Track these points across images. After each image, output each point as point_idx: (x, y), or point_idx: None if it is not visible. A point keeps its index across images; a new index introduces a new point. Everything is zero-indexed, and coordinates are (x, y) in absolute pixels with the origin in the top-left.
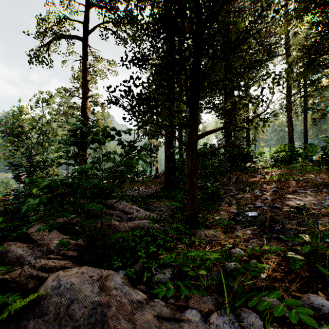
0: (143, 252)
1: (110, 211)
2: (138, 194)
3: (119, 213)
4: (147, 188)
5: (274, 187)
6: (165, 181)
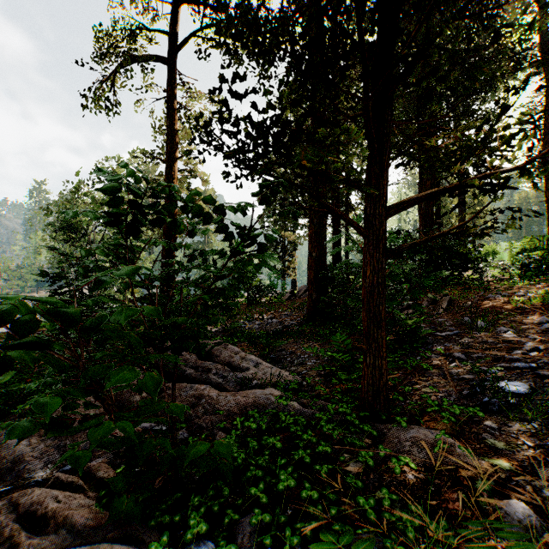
0: (263, 489)
1: (205, 362)
2: (261, 327)
3: (221, 367)
4: (276, 316)
5: (543, 321)
6: (309, 305)
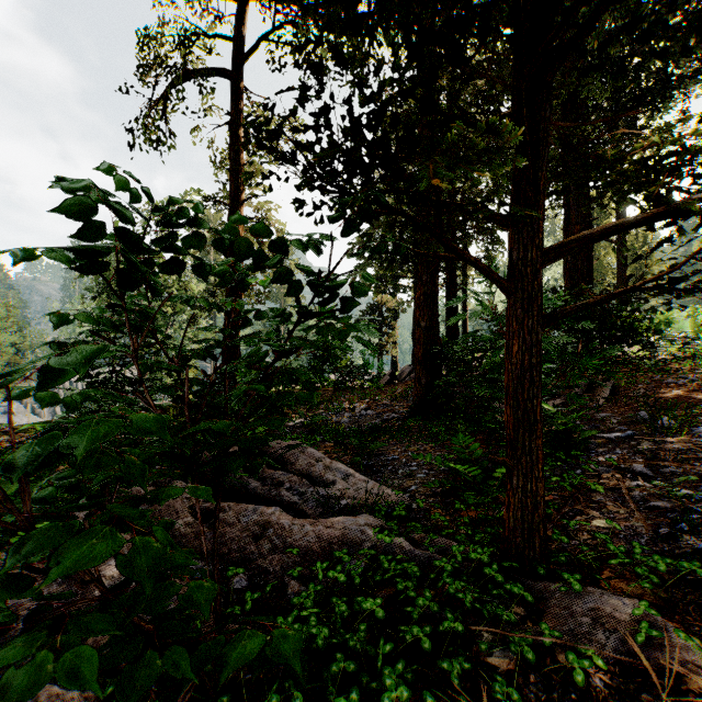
0: (357, 701)
1: (276, 472)
2: (351, 421)
3: (298, 480)
4: (372, 406)
5: None
6: (416, 392)
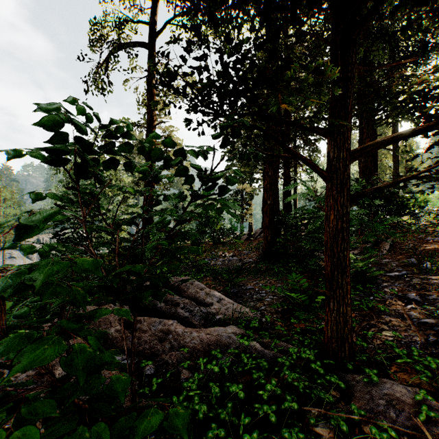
0: None
1: (175, 297)
2: (223, 264)
3: (188, 302)
4: (236, 254)
5: None
6: (265, 246)
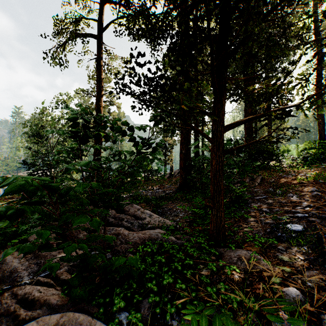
0: (155, 284)
1: (120, 215)
2: (152, 194)
3: (130, 217)
4: (161, 188)
5: (313, 190)
6: (180, 181)
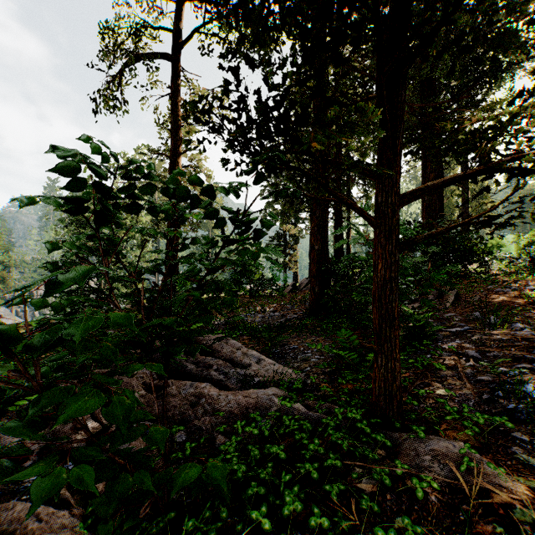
0: (265, 512)
1: (207, 358)
2: (263, 320)
3: (223, 363)
4: (278, 309)
5: None
6: (311, 299)
